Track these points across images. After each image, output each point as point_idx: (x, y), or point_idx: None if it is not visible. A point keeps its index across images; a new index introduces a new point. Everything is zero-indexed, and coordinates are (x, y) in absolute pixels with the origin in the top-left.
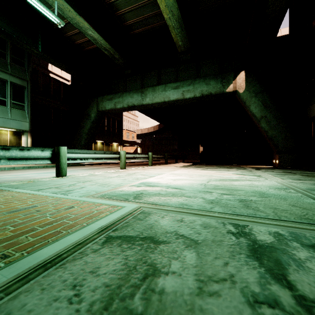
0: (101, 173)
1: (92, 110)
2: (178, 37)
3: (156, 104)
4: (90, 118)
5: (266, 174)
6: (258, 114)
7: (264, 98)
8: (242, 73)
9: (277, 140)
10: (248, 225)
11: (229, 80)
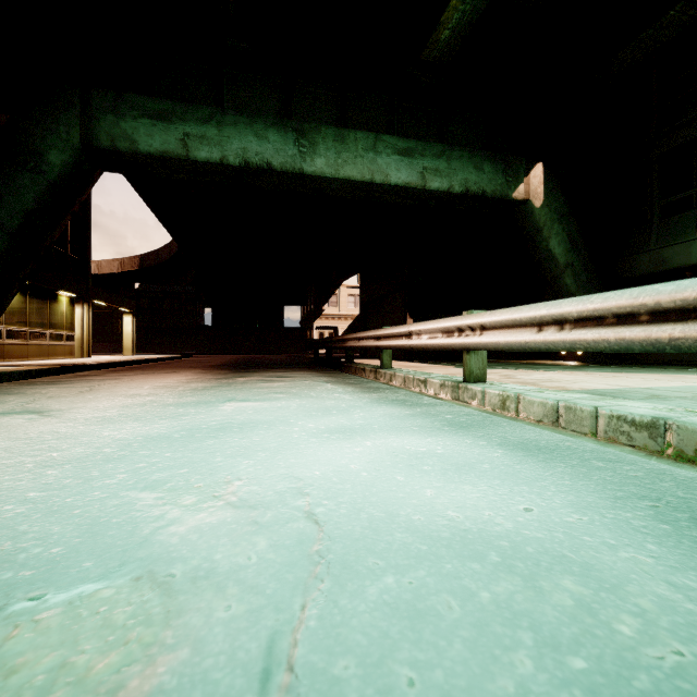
0: (642, 403)
1: (54, 132)
2: (459, 12)
3: (339, 182)
4: (41, 166)
5: None
6: (563, 258)
7: (570, 228)
8: (540, 166)
9: None
10: None
11: (517, 173)
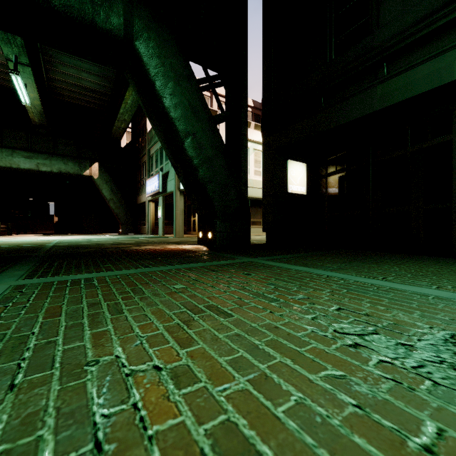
0: None
1: None
2: (36, 117)
3: None
4: None
5: (106, 236)
6: (108, 197)
7: (112, 186)
8: (97, 164)
9: (120, 216)
10: (89, 240)
11: (86, 166)
